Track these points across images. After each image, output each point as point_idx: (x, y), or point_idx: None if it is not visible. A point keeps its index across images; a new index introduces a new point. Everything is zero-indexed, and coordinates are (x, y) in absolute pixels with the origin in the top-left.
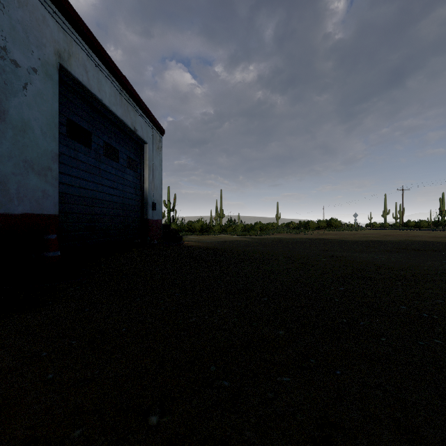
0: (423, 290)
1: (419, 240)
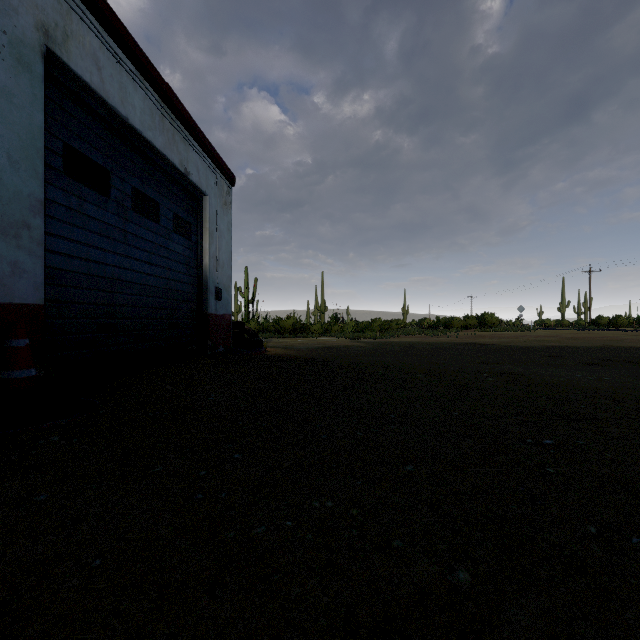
0: None
1: (627, 345)
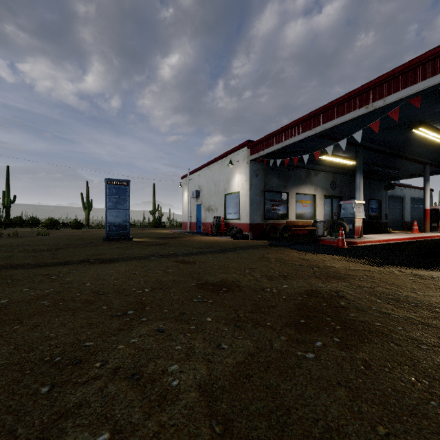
0: None
1: None
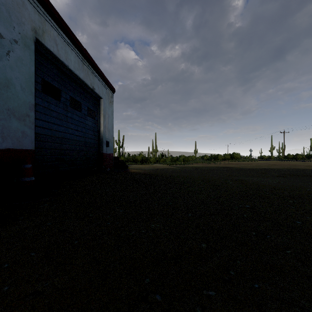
0: (311, 208)
1: (298, 168)
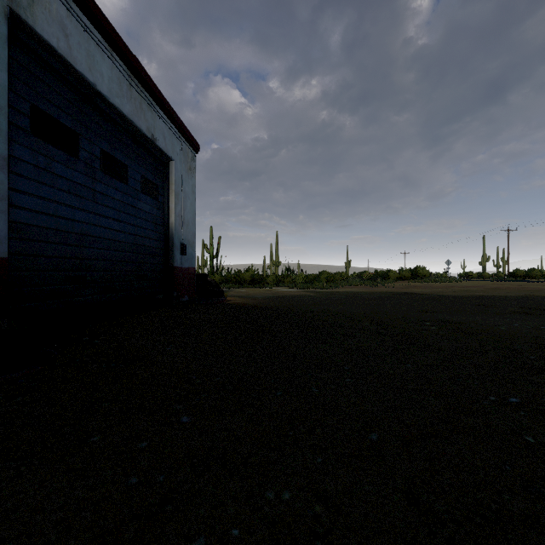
0: None
1: None
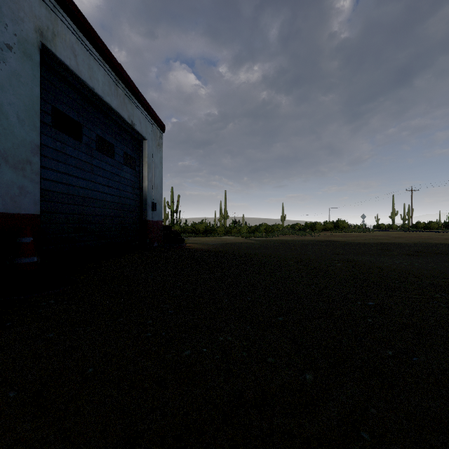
0: None
1: (435, 242)
